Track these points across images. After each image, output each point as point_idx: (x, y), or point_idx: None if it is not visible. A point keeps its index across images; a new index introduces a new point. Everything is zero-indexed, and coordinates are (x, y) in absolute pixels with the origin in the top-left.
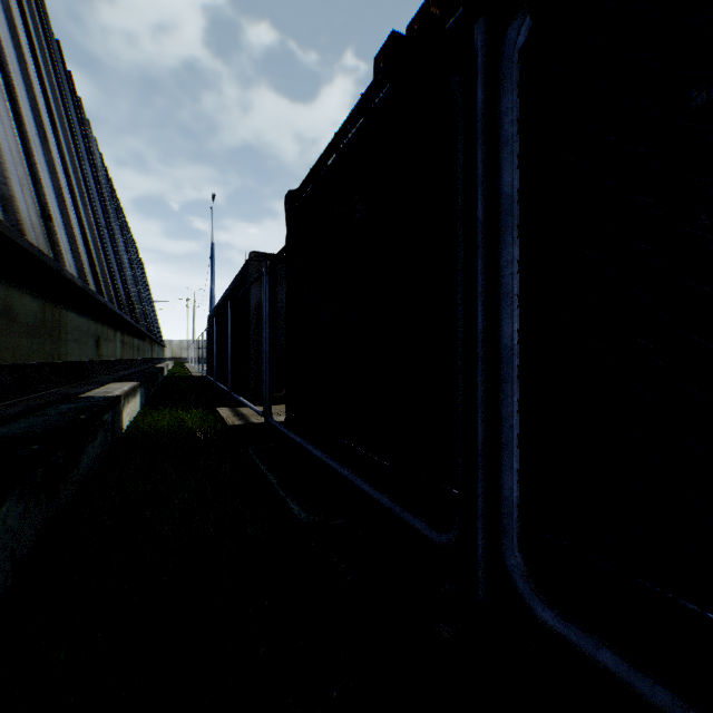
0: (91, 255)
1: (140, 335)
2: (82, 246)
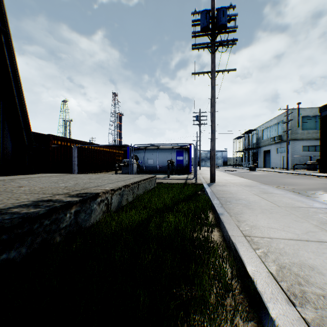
0: None
1: None
2: None
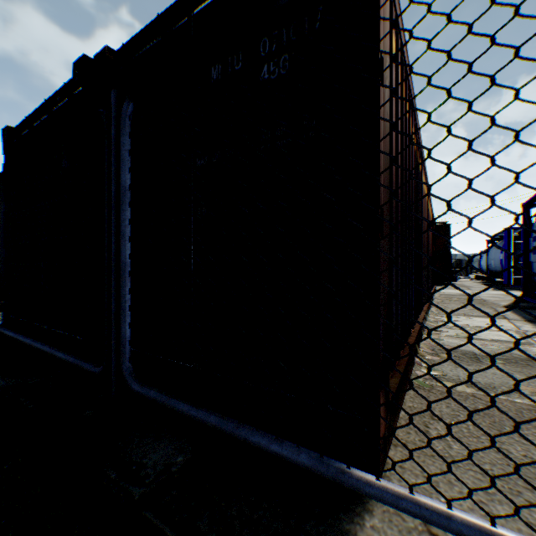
0: None
1: None
2: None
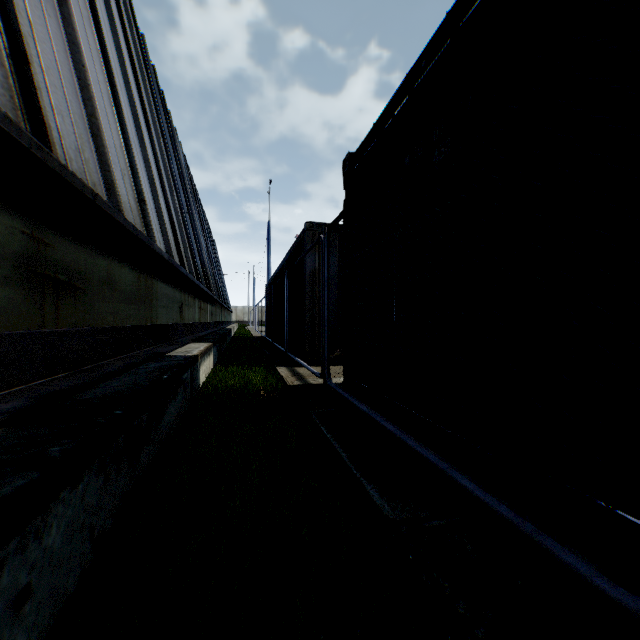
0: (176, 235)
1: (213, 302)
2: (169, 227)
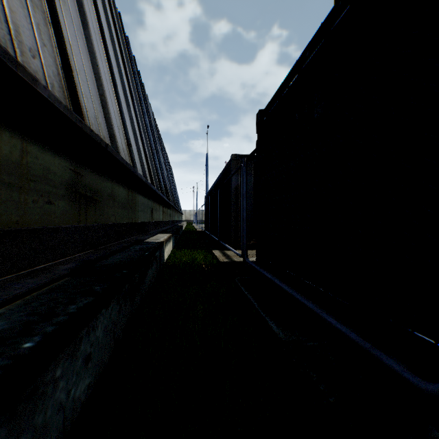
0: (148, 165)
1: (171, 208)
2: (144, 160)
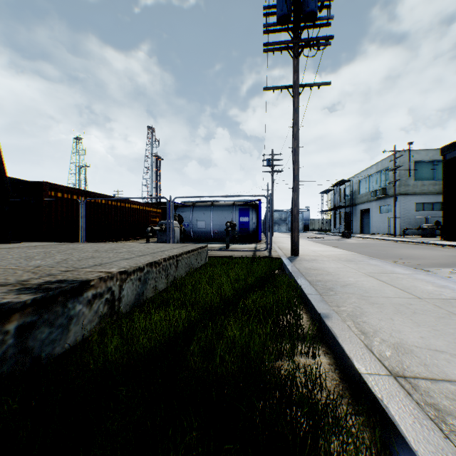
0: None
1: None
2: None
